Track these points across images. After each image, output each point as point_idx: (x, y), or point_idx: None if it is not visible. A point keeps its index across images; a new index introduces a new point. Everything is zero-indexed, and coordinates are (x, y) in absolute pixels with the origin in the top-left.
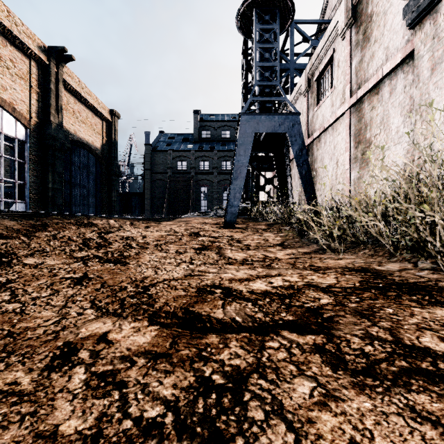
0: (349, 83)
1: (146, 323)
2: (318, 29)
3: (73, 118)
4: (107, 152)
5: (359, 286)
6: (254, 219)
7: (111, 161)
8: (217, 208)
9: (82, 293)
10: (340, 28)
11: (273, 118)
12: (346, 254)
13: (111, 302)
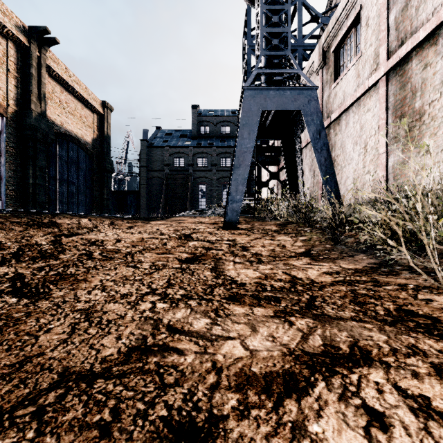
0: (386, 41)
1: None
2: (327, 8)
3: (60, 108)
4: (99, 147)
5: None
6: (259, 218)
7: (103, 157)
8: (216, 206)
9: None
10: None
11: (284, 93)
12: None
13: None
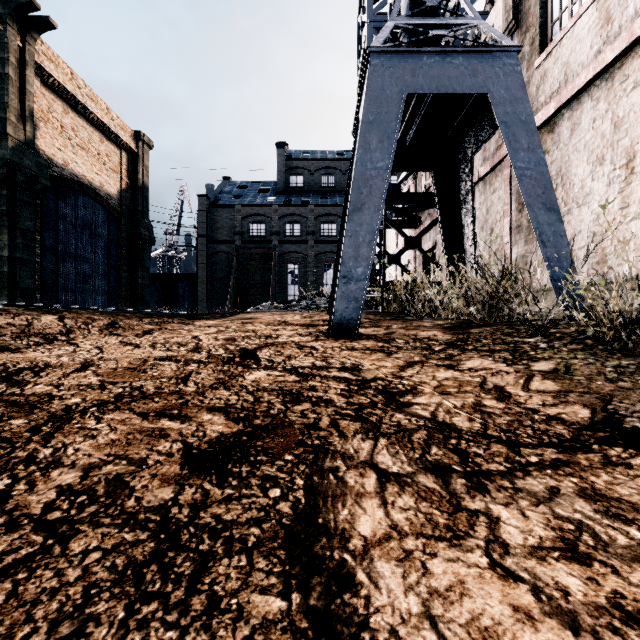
0: None
1: None
2: None
3: (62, 138)
4: (130, 204)
5: None
6: (394, 314)
7: (136, 219)
8: (313, 294)
9: None
10: None
11: (452, 61)
12: None
13: None
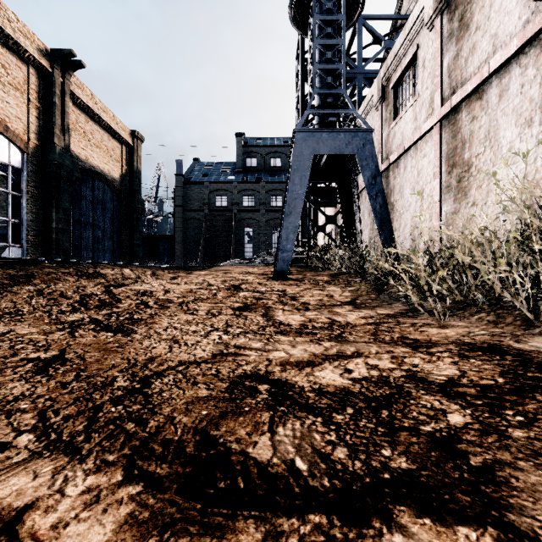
0: (440, 87)
1: (119, 476)
2: (392, 28)
3: (84, 140)
4: (128, 184)
5: (504, 383)
6: (313, 268)
7: (132, 196)
8: (265, 254)
9: (36, 393)
10: (426, 16)
11: (338, 136)
12: (451, 320)
13: (75, 414)
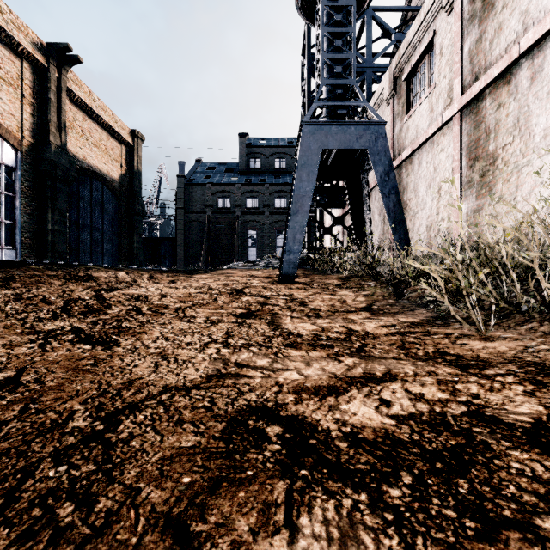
0: (460, 75)
1: None
2: (402, 21)
3: (82, 139)
4: (128, 185)
5: None
6: (320, 271)
7: (132, 197)
8: (269, 256)
9: None
10: None
11: (348, 130)
12: (494, 330)
13: None
